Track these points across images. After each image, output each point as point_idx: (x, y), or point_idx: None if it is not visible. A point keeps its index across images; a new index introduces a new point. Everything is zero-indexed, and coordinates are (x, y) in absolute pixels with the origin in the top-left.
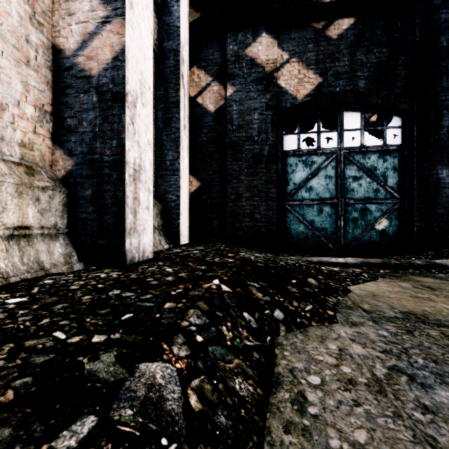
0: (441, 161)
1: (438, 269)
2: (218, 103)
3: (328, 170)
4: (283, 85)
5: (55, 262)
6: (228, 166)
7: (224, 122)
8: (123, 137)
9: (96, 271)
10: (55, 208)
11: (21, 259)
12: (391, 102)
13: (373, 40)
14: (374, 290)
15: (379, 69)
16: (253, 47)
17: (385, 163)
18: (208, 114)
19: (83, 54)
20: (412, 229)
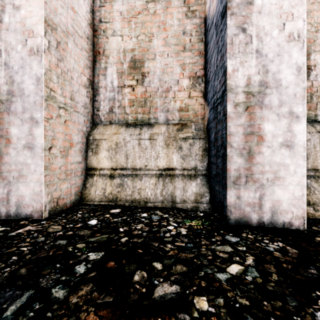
0: None
1: None
2: None
3: None
4: None
5: (186, 199)
6: None
7: None
8: (225, 59)
9: (184, 219)
10: (195, 153)
11: (161, 192)
12: None
13: None
14: None
15: None
16: None
17: None
18: None
19: (211, 2)
20: None
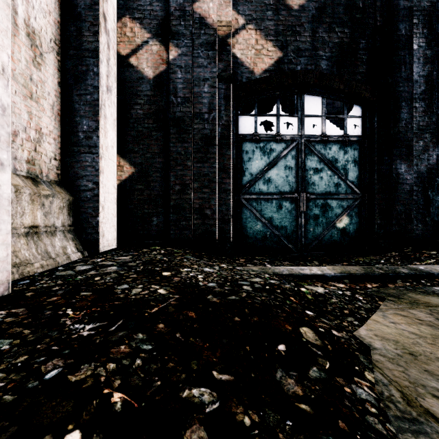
0: (400, 155)
1: (426, 278)
2: (158, 67)
3: (288, 159)
4: (238, 55)
5: None
6: (171, 148)
7: (165, 92)
8: None
9: None
10: None
11: None
12: (353, 88)
13: (335, 17)
14: (400, 337)
15: (341, 50)
16: (203, 2)
17: (346, 155)
18: (144, 80)
19: None
20: (372, 227)
